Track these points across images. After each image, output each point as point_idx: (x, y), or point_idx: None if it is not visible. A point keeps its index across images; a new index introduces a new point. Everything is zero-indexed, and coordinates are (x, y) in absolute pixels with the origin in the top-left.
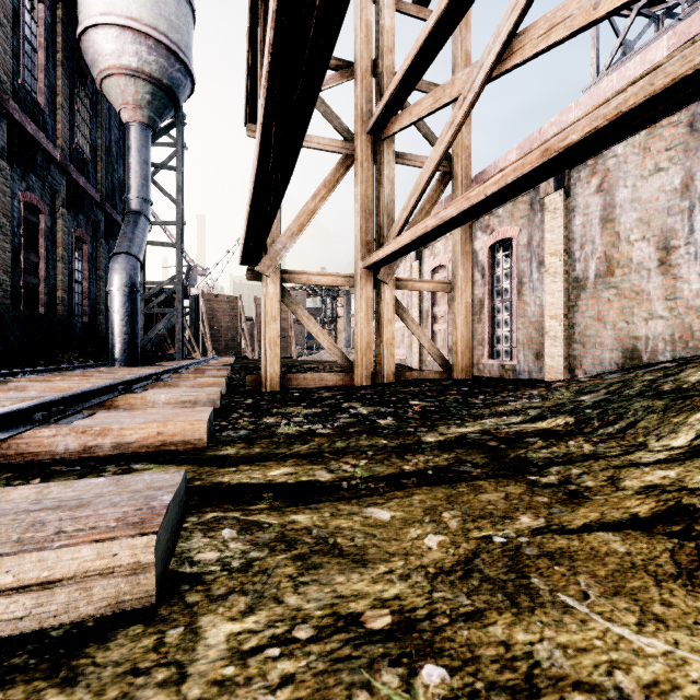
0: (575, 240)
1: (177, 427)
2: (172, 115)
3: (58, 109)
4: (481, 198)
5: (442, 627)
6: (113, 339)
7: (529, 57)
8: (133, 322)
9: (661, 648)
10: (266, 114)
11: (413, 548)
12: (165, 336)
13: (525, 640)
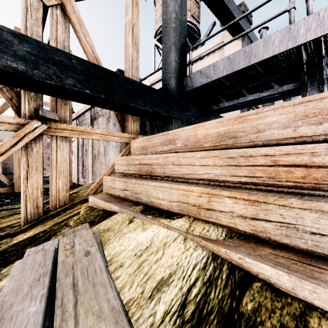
0: (94, 143)
1: None
2: None
3: None
4: None
5: None
6: None
7: None
8: None
9: None
10: None
11: None
12: None
13: None
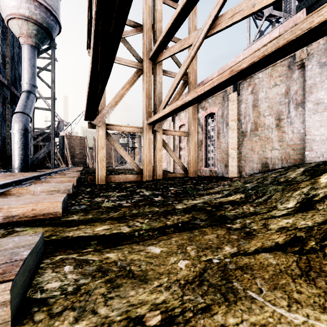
0: (242, 114)
1: (44, 205)
2: (48, 42)
3: None
4: (202, 92)
5: (189, 319)
6: (14, 157)
7: (224, 27)
8: (26, 148)
9: (301, 319)
10: (95, 39)
11: (172, 269)
12: (45, 156)
13: (234, 322)
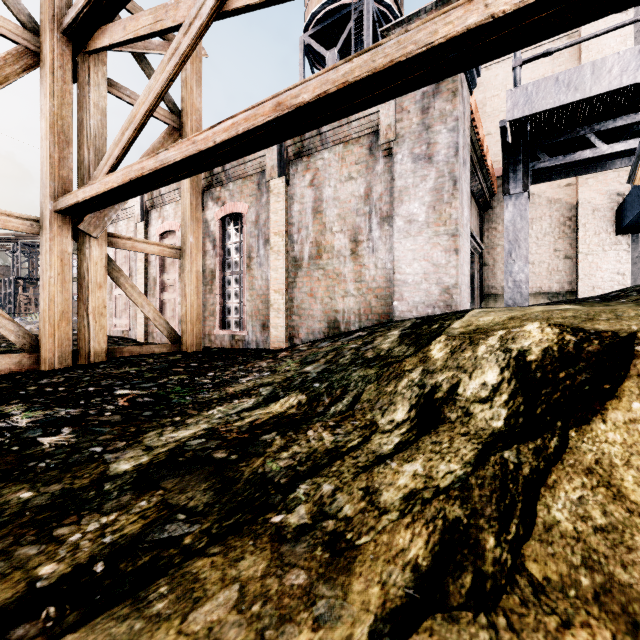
0: (294, 224)
1: None
2: None
3: None
4: (210, 145)
5: None
6: None
7: (262, 2)
8: None
9: None
10: None
11: None
12: None
13: None
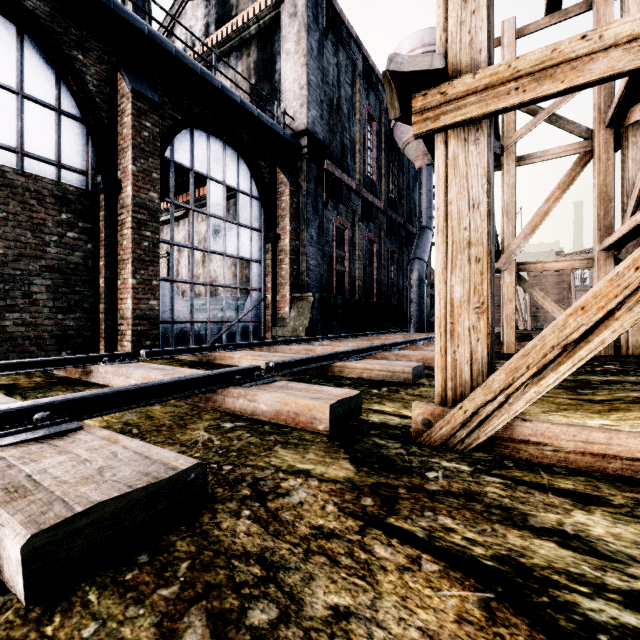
0: None
1: (429, 357)
2: None
3: (382, 178)
4: None
5: None
6: (409, 315)
7: None
8: (421, 303)
9: None
10: None
11: None
12: None
13: None
